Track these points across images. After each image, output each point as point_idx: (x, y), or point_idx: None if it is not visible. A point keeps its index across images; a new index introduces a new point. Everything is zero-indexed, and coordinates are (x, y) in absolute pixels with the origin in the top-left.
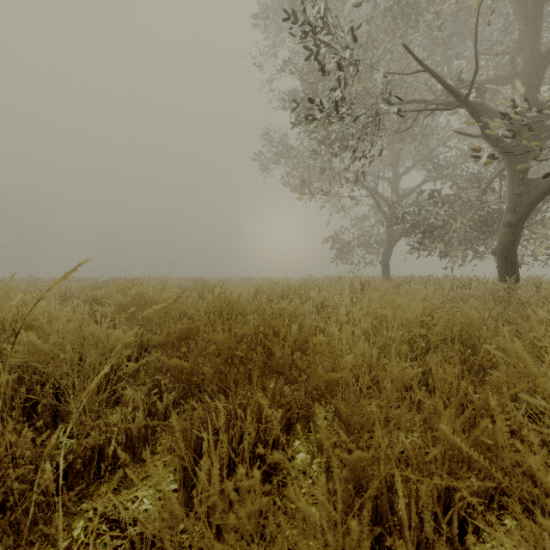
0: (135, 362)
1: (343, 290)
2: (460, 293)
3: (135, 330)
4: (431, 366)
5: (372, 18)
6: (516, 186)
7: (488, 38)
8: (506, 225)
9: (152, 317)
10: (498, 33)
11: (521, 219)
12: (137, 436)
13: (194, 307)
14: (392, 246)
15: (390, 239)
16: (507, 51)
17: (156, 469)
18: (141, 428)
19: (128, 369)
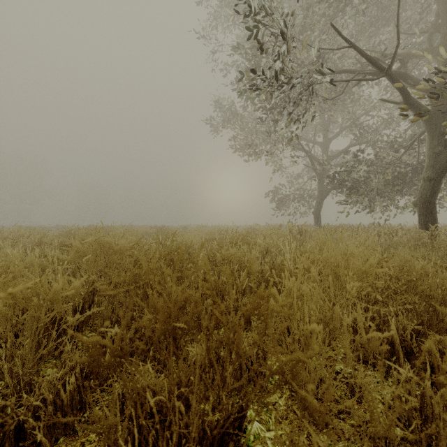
0: (87, 309)
1: (284, 236)
2: (388, 239)
3: (81, 280)
4: (390, 320)
5: (307, 5)
6: (436, 145)
7: (408, 19)
8: (426, 180)
9: (110, 263)
10: (414, 18)
11: (440, 175)
12: (69, 406)
13: (147, 254)
14: (323, 199)
15: (321, 193)
16: (425, 30)
17: (88, 446)
18: (75, 395)
19: (73, 321)
